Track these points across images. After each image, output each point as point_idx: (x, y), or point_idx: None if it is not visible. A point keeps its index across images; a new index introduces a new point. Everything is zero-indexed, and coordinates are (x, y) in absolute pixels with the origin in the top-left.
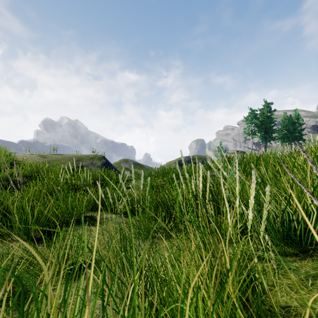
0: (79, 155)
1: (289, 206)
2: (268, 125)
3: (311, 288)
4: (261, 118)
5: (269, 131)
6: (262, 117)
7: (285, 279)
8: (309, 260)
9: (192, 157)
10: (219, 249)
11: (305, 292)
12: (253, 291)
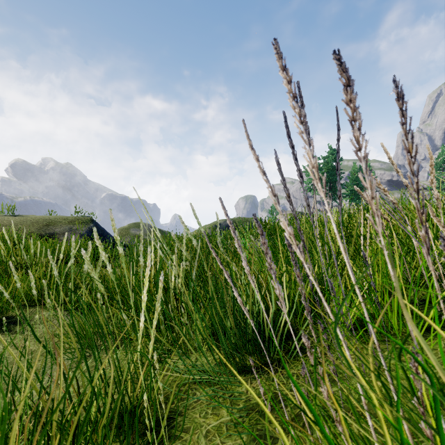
0: (52, 216)
1: (260, 295)
2: (333, 178)
3: (234, 431)
4: (324, 169)
5: (335, 186)
6: (326, 168)
7: (213, 416)
8: (263, 379)
9: (234, 220)
10: (170, 364)
11: (220, 440)
12: (152, 444)
